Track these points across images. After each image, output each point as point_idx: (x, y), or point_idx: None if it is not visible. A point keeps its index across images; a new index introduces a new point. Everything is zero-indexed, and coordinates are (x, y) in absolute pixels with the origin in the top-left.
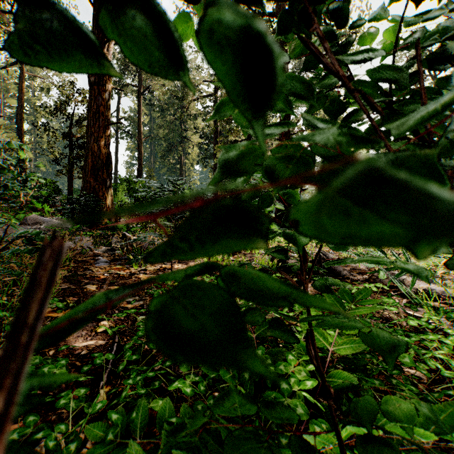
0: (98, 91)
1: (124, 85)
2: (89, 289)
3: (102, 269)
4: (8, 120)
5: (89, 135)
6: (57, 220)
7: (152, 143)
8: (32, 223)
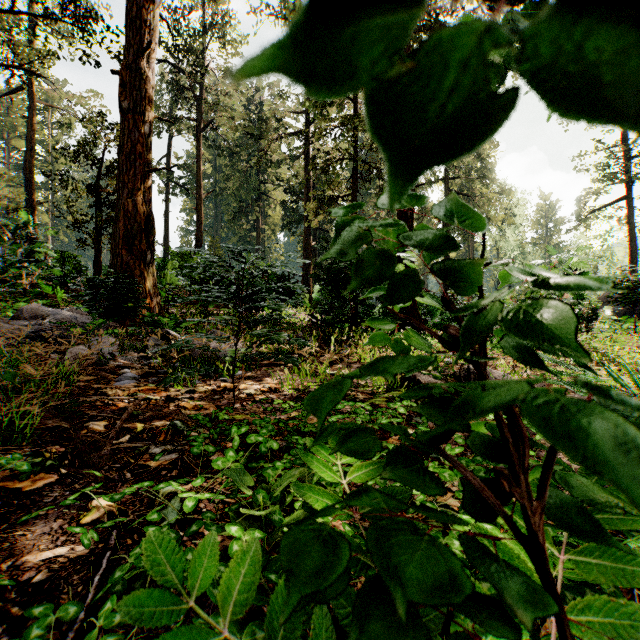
0: (134, 123)
1: (177, 118)
2: (93, 428)
3: (124, 390)
4: (15, 169)
5: (120, 187)
6: (71, 311)
7: (217, 202)
8: (32, 316)
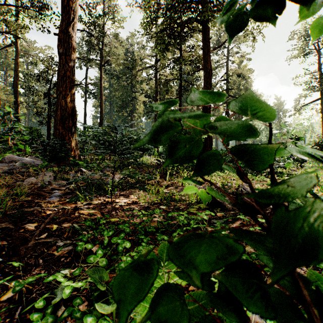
0: (66, 60)
1: (90, 59)
2: (27, 228)
3: (51, 203)
4: (10, 86)
5: (58, 94)
6: (31, 158)
7: (111, 102)
8: (10, 161)
